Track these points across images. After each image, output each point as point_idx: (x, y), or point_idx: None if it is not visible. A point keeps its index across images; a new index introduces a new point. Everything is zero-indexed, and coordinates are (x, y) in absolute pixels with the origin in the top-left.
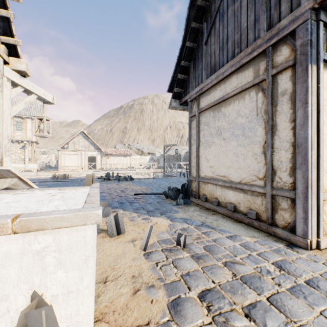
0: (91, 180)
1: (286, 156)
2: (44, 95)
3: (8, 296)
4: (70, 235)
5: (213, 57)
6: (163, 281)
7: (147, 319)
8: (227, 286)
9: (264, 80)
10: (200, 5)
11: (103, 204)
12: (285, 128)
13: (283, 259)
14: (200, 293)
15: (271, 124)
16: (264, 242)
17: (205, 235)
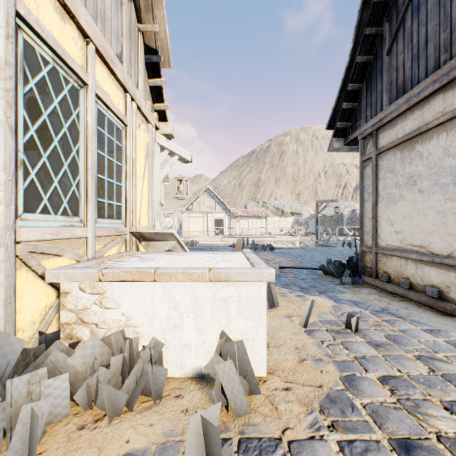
0: (241, 245)
1: None
2: (184, 154)
3: (205, 330)
4: (247, 289)
5: (401, 72)
6: (332, 358)
7: (319, 383)
8: (420, 379)
9: None
10: (378, 1)
11: None
12: None
13: None
14: (380, 376)
15: None
16: None
17: (387, 324)
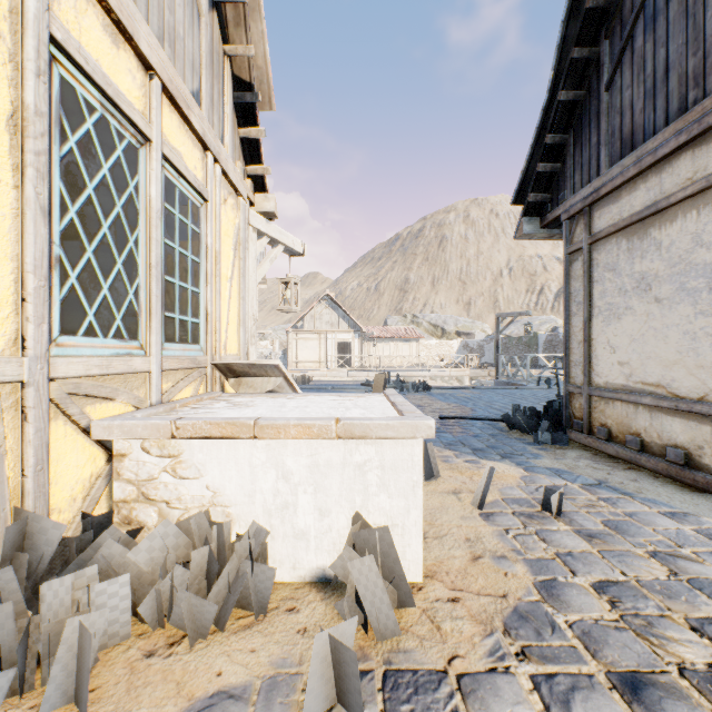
0: (381, 384)
1: None
2: (293, 243)
3: (330, 512)
4: (394, 450)
5: (628, 117)
6: (522, 555)
7: (502, 592)
8: (655, 585)
9: None
10: (592, 7)
11: None
12: None
13: None
14: (595, 582)
15: None
16: None
17: (606, 504)
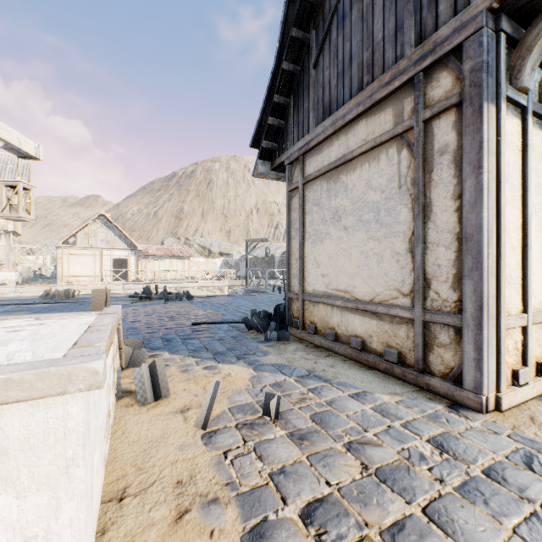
0: (103, 300)
1: (447, 256)
2: (19, 141)
3: None
4: (29, 418)
5: (328, 90)
6: (236, 489)
7: None
8: (353, 491)
9: (411, 129)
10: None
11: (133, 342)
12: (445, 209)
13: (444, 432)
14: (304, 507)
15: (423, 202)
16: (412, 403)
17: (314, 394)
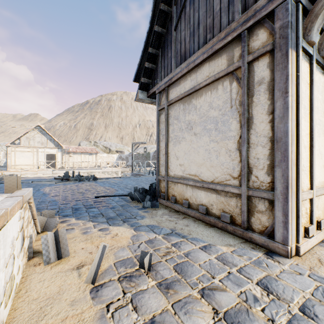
0: (15, 185)
1: (263, 152)
2: None
3: None
4: None
5: (184, 44)
6: None
7: None
8: None
9: (239, 68)
10: None
11: (49, 212)
12: (262, 121)
13: (267, 275)
14: None
15: (247, 117)
16: (242, 252)
17: (176, 248)
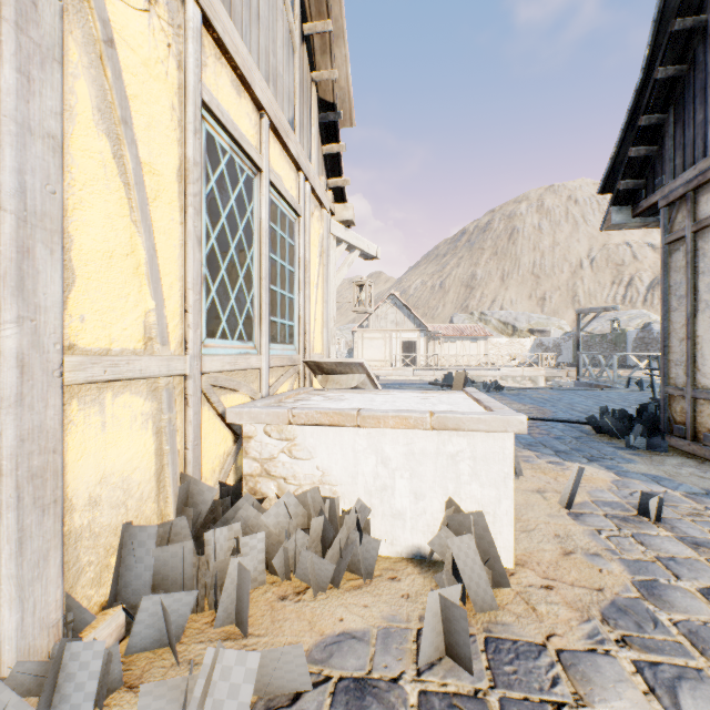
0: (461, 382)
1: None
2: (368, 248)
3: (425, 496)
4: (485, 443)
5: None
6: (617, 555)
7: (597, 585)
8: None
9: None
10: None
11: None
12: None
13: None
14: (703, 588)
15: None
16: None
17: None
